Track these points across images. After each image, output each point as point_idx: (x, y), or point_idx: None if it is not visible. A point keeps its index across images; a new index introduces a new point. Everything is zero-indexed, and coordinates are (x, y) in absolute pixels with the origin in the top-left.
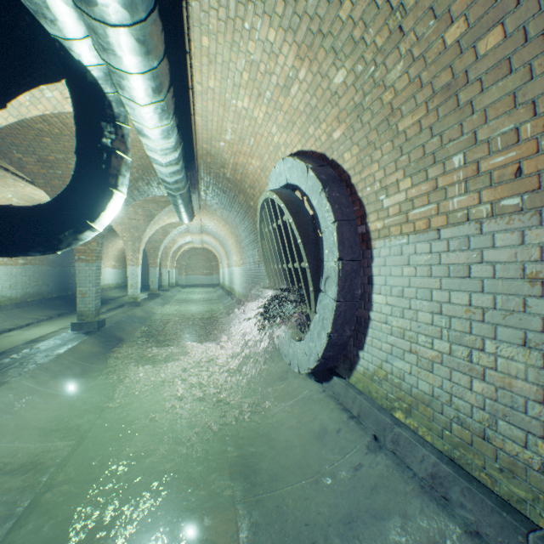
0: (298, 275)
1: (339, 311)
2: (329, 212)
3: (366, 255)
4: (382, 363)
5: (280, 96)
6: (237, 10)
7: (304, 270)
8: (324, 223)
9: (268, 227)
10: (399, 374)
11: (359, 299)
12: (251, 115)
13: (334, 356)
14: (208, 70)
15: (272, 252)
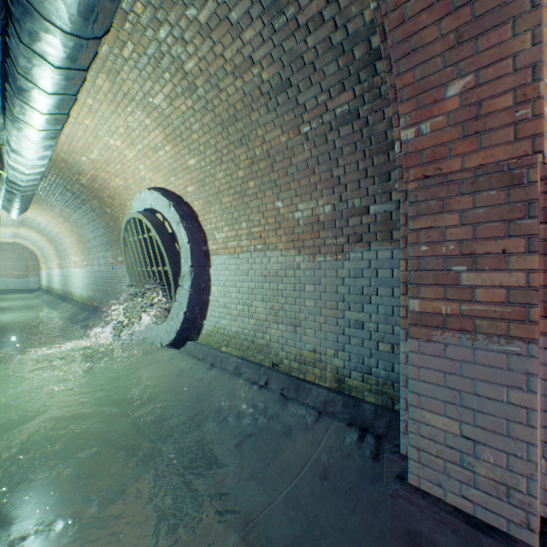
0: (161, 276)
1: (192, 297)
2: (185, 237)
3: (208, 264)
4: (216, 324)
5: (150, 152)
6: (124, 100)
7: (167, 272)
8: (182, 243)
9: (133, 237)
10: (224, 327)
11: (204, 290)
12: (122, 151)
13: (188, 328)
14: (87, 115)
15: (137, 257)
